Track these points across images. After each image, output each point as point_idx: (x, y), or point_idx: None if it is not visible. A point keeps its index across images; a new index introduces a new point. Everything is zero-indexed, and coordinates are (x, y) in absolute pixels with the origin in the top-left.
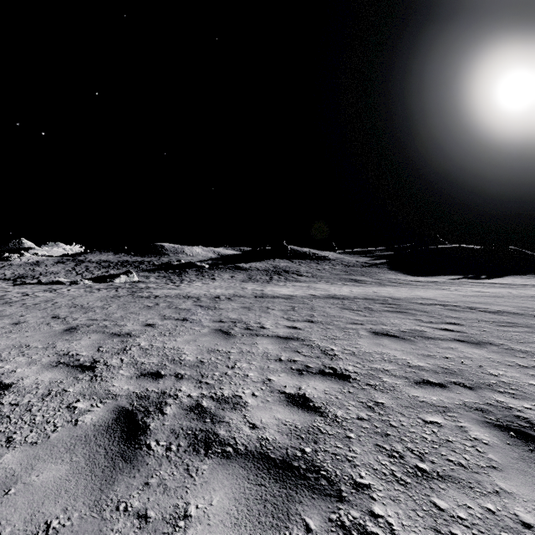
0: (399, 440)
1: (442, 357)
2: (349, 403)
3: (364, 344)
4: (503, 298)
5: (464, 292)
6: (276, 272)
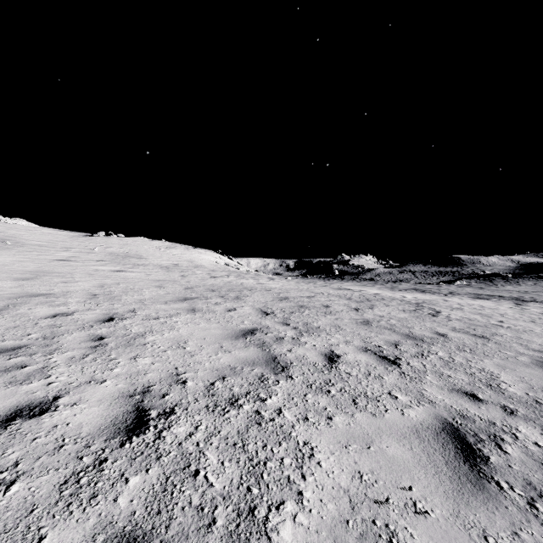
0: None
1: None
2: None
3: None
4: None
5: None
6: None
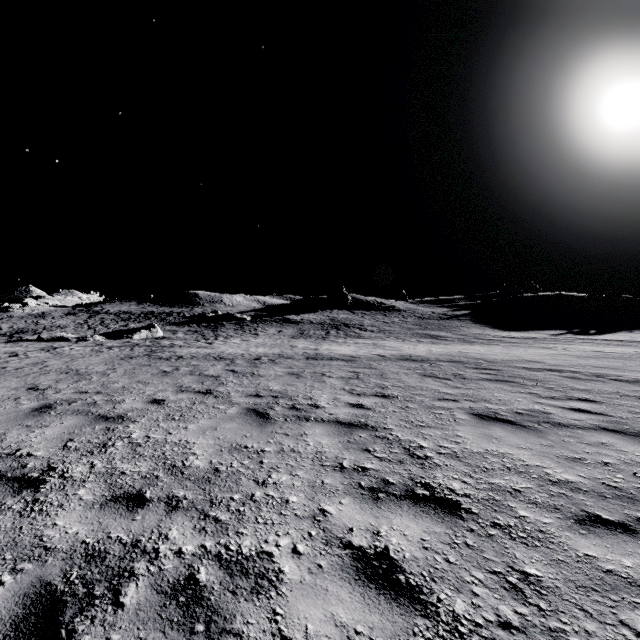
0: None
1: (598, 462)
2: (473, 575)
3: (468, 437)
4: (633, 361)
5: (576, 351)
6: (333, 326)
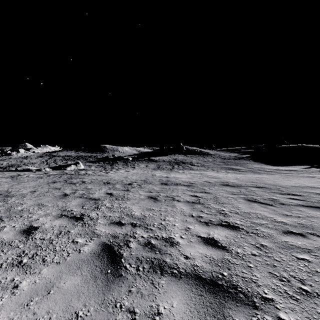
0: None
1: None
2: None
3: None
4: None
5: None
6: (176, 163)
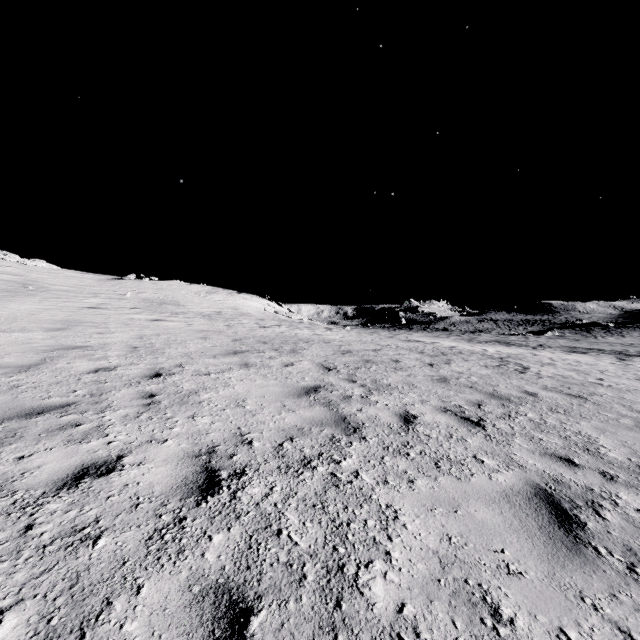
0: None
1: None
2: None
3: None
4: None
5: None
6: None
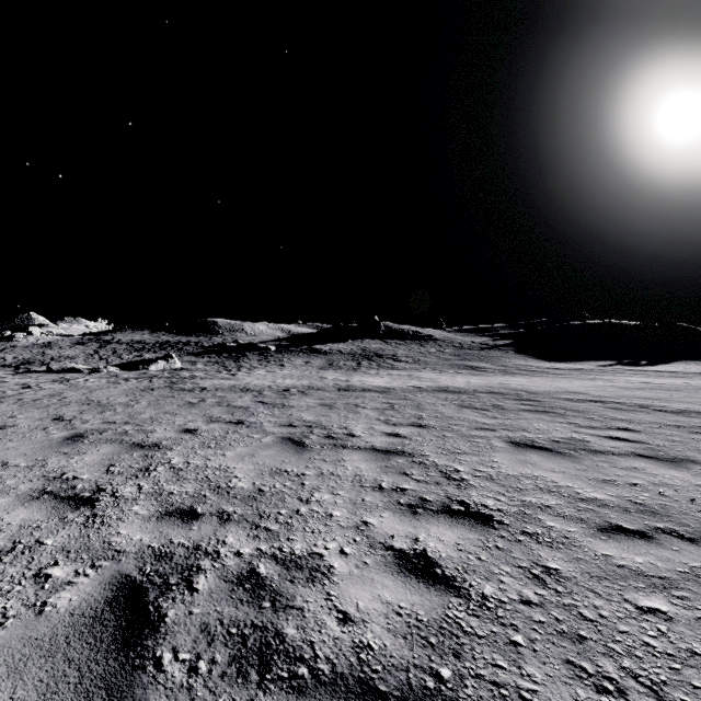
0: (605, 652)
1: (627, 483)
2: (501, 569)
3: (504, 462)
4: (682, 392)
5: (623, 383)
6: (365, 357)
